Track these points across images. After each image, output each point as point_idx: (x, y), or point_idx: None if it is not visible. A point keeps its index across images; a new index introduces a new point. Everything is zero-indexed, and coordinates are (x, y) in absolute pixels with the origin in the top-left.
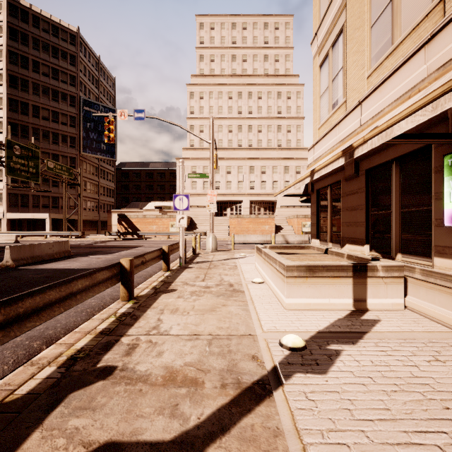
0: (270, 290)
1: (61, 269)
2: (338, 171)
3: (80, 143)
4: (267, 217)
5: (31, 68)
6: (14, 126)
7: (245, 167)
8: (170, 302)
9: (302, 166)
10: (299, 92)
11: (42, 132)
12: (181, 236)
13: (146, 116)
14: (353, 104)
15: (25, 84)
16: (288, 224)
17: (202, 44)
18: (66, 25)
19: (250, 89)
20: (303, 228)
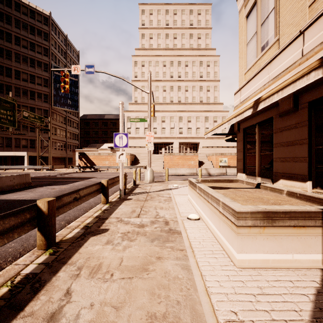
0: (209, 230)
1: (12, 200)
2: (270, 109)
3: (51, 99)
4: (192, 155)
5: (13, 41)
6: (0, 86)
7: (175, 117)
8: (95, 252)
9: (218, 116)
10: (216, 61)
11: (22, 90)
12: (121, 170)
13: (95, 71)
14: (289, 39)
15: (9, 54)
16: (208, 160)
17: (143, 26)
18: (41, 10)
19: (179, 59)
20: (220, 163)
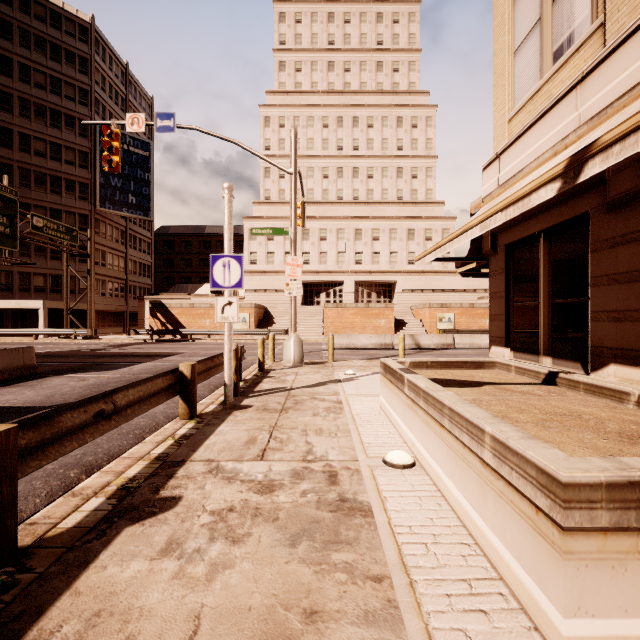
0: (445, 503)
1: None
2: (579, 194)
3: (95, 192)
4: (383, 307)
5: (17, 75)
6: None
7: (348, 231)
8: (122, 589)
9: (435, 229)
10: (429, 117)
11: (35, 175)
12: (227, 340)
13: (177, 126)
14: (634, 17)
15: (8, 100)
16: (414, 317)
17: (283, 45)
18: (73, 10)
19: (355, 112)
20: (439, 323)
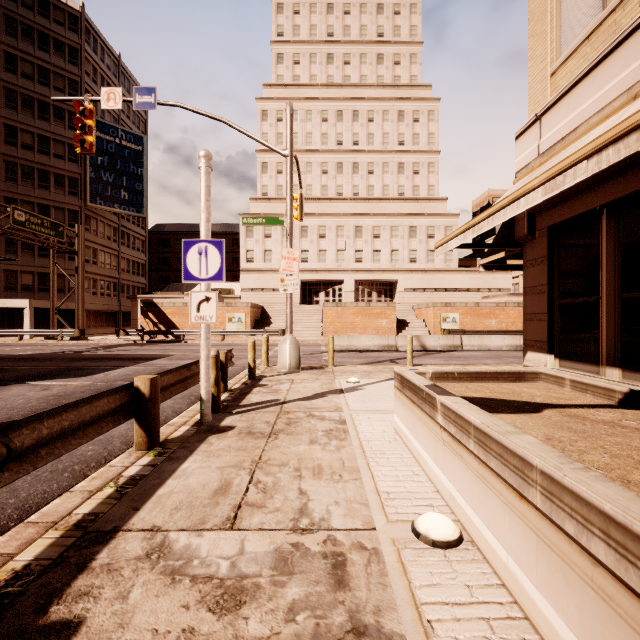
0: None
1: None
2: None
3: (85, 187)
4: (384, 306)
5: (2, 64)
6: None
7: (348, 228)
8: None
9: (437, 226)
10: (431, 111)
11: (22, 169)
12: (204, 345)
13: (159, 102)
14: None
15: None
16: (417, 317)
17: (280, 37)
18: None
19: (355, 106)
20: (442, 323)
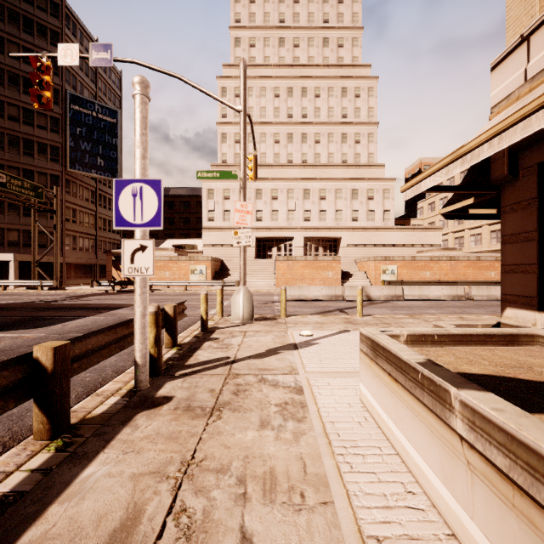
0: None
1: None
2: None
3: (65, 155)
4: (330, 260)
5: None
6: None
7: (297, 191)
8: None
9: (376, 189)
10: (371, 87)
11: (8, 138)
12: (139, 301)
13: (115, 59)
14: None
15: None
16: (359, 269)
17: (238, 23)
18: None
19: (304, 83)
20: (382, 275)
